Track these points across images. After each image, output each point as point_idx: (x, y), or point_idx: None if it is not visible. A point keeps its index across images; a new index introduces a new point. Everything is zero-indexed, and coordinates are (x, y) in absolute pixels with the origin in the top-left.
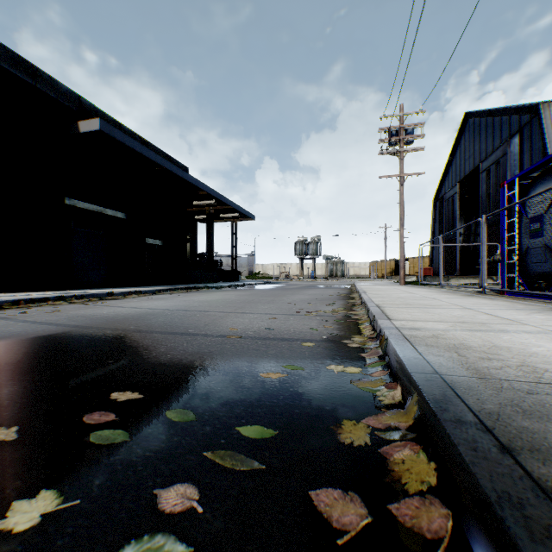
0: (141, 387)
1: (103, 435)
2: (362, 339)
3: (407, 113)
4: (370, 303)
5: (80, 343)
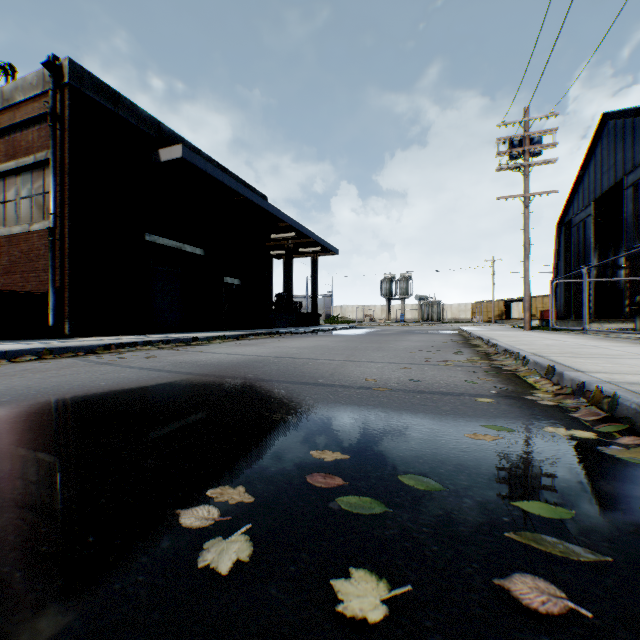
0: (332, 446)
1: (352, 503)
2: (548, 395)
3: (533, 118)
4: (520, 351)
5: (212, 392)
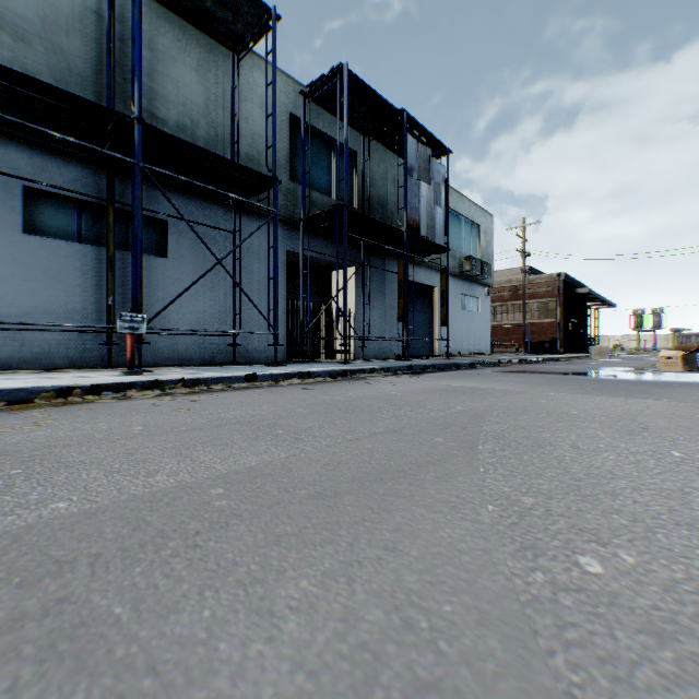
0: None
1: None
2: None
3: None
4: None
5: None
